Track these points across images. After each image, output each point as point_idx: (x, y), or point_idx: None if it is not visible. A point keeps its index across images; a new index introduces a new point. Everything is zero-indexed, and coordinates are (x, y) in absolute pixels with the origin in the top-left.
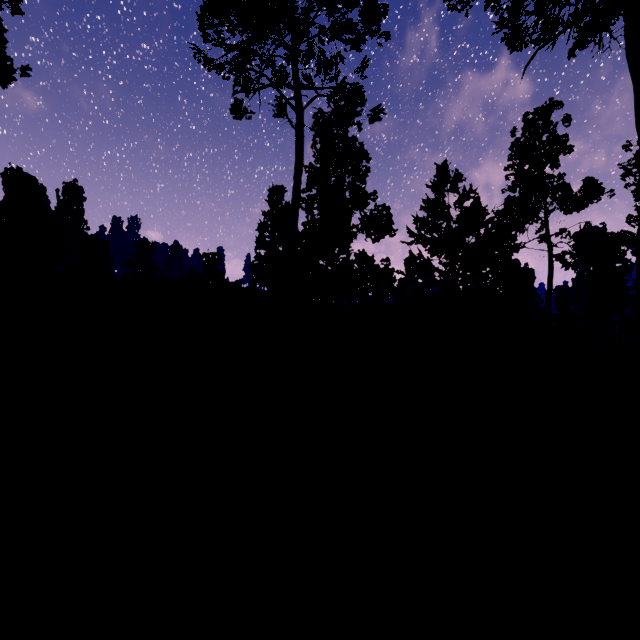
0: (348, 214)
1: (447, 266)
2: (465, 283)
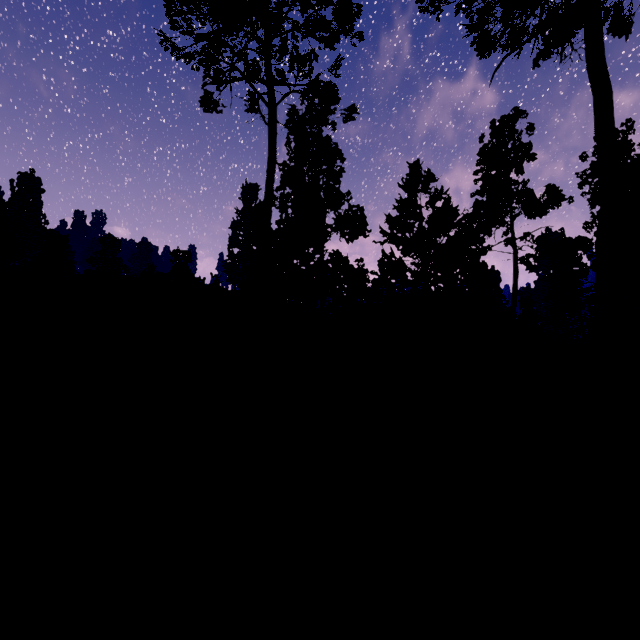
0: (322, 214)
1: (419, 266)
2: (437, 283)
